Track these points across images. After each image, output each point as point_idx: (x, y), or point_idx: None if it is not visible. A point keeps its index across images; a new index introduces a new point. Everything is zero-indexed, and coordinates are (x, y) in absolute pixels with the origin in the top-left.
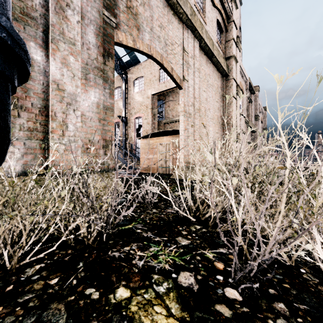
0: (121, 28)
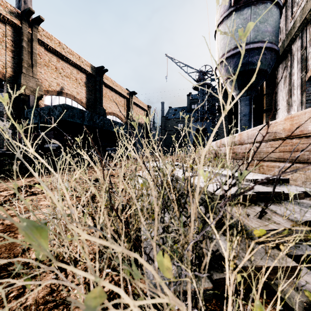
0: (309, 68)
